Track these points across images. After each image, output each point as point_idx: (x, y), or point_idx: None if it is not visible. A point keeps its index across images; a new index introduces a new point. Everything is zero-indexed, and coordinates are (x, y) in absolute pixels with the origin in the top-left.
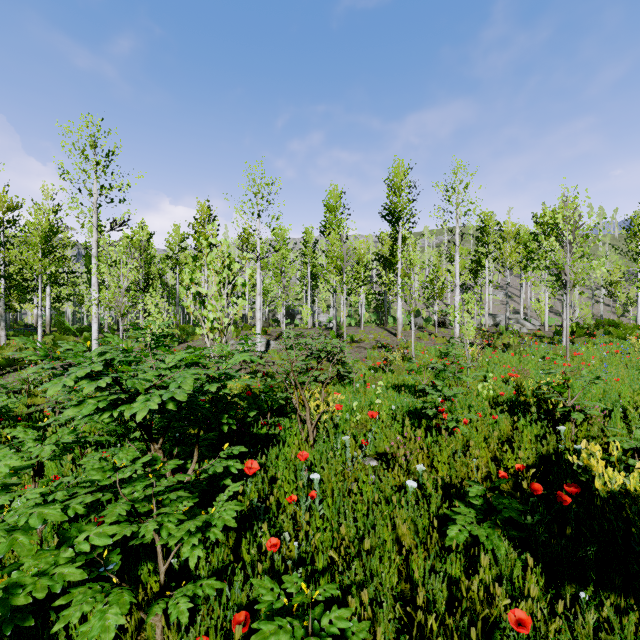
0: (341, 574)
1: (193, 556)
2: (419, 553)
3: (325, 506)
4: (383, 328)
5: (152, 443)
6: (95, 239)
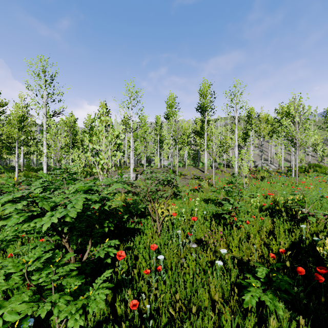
0: (177, 324)
1: (76, 326)
2: (227, 314)
3: (167, 278)
4: (197, 168)
5: (61, 239)
6: (45, 121)
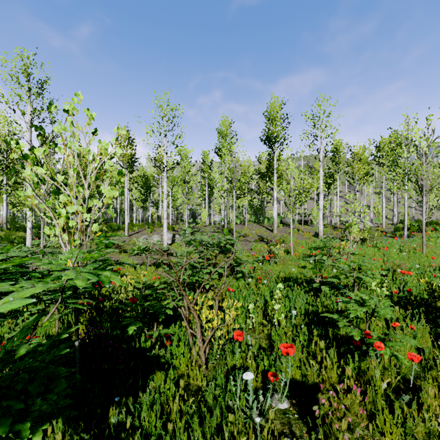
0: None
1: None
2: None
3: None
4: (262, 225)
5: None
6: (29, 152)
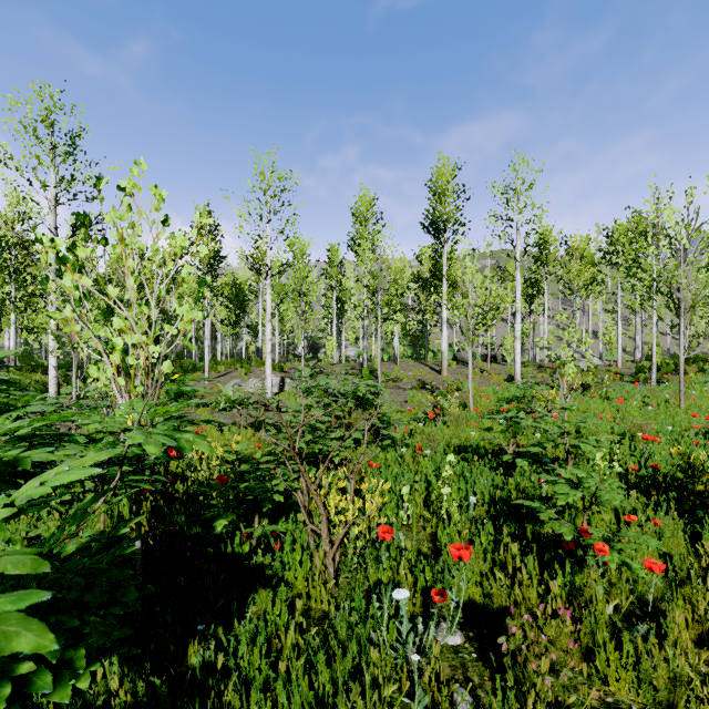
0: None
1: None
2: None
3: None
4: (423, 364)
5: None
6: None
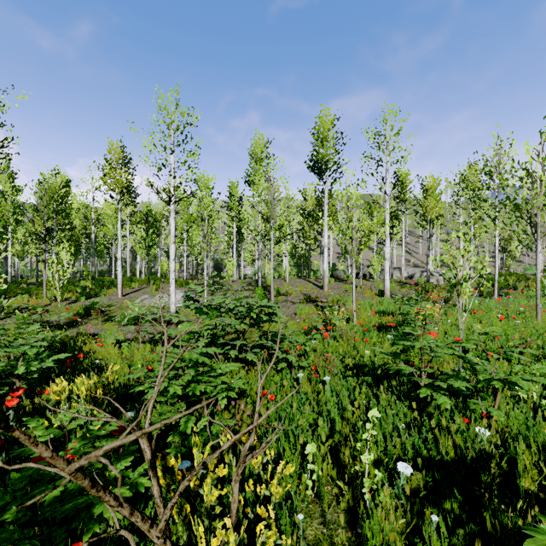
0: None
1: None
2: None
3: None
4: (307, 280)
5: None
6: None
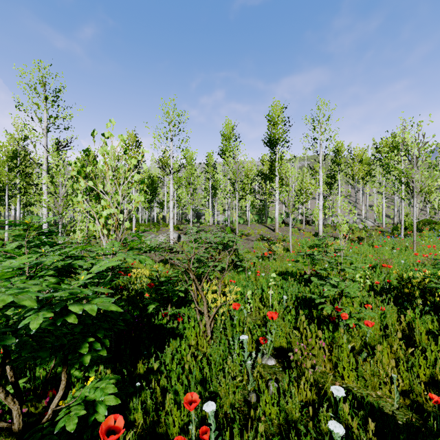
0: None
1: None
2: None
3: None
4: (264, 225)
5: None
6: (45, 157)
